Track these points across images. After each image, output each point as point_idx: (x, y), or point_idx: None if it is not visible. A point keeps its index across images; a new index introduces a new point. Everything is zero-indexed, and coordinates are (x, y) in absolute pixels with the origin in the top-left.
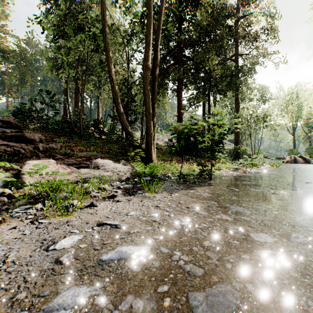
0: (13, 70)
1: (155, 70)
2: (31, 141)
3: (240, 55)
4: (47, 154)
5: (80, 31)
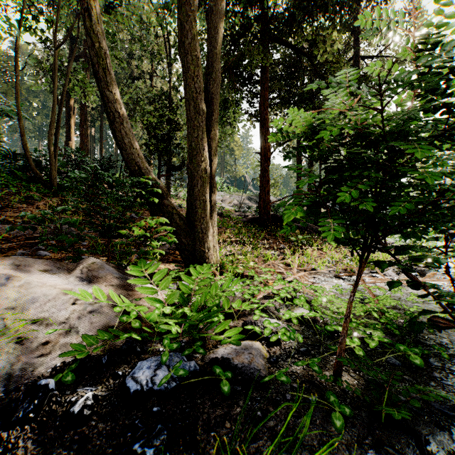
0: None
1: (216, 6)
2: None
3: (363, 59)
4: None
5: None
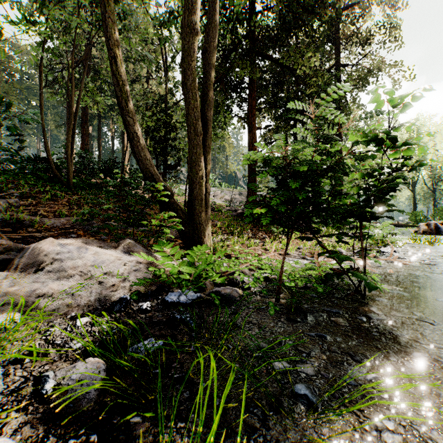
0: None
1: (210, 47)
2: None
3: (343, 66)
4: None
5: None
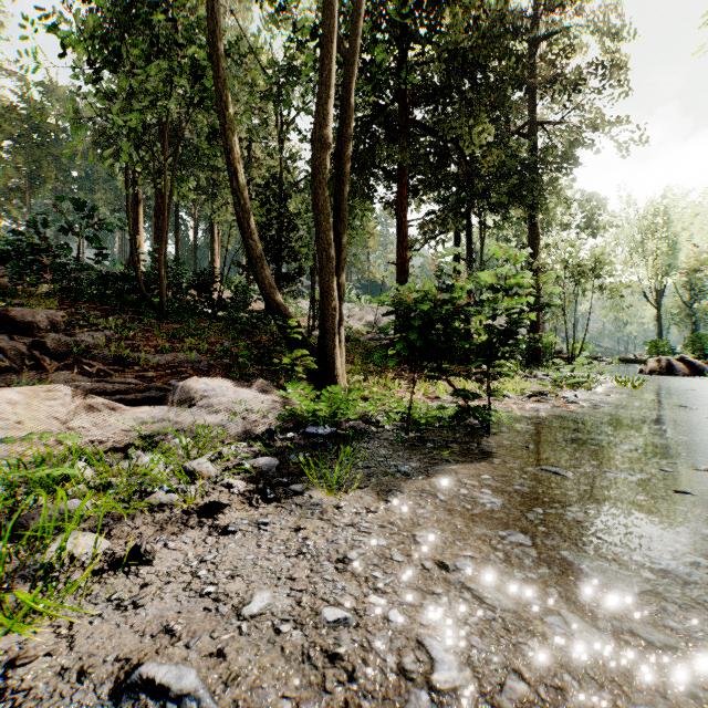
0: (12, 155)
1: (344, 150)
2: (25, 328)
3: (542, 125)
4: (69, 361)
5: (159, 54)
